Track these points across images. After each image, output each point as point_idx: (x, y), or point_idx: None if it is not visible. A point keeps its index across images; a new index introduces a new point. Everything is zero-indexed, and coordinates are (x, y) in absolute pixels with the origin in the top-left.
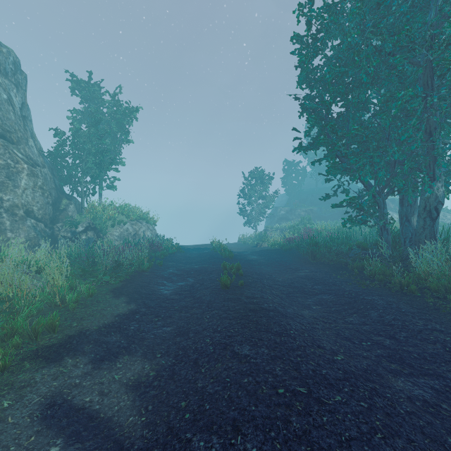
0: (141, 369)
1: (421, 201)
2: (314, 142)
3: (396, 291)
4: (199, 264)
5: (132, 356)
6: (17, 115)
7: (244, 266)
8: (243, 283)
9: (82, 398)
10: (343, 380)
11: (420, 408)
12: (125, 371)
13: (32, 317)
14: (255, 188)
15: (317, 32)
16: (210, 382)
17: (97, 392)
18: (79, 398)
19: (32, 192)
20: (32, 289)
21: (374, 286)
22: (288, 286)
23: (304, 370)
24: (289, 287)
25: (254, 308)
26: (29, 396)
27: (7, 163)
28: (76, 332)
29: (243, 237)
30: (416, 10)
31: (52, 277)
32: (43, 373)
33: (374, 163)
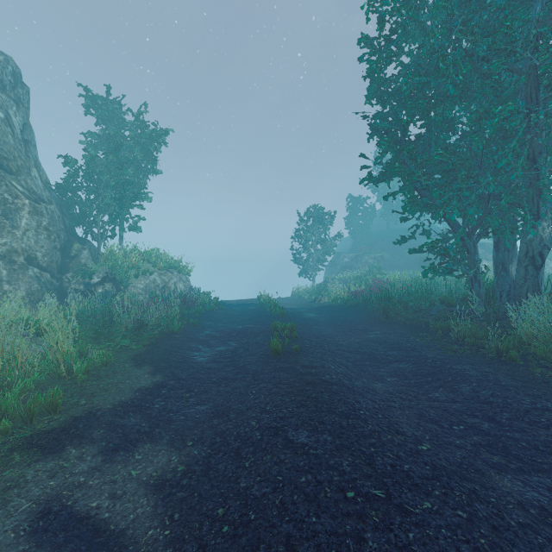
0: (167, 462)
1: (522, 244)
2: (387, 172)
3: (492, 358)
4: (243, 324)
5: (155, 445)
6: (18, 139)
7: (299, 327)
8: (298, 348)
9: (86, 503)
10: (432, 479)
11: (536, 518)
12: (146, 465)
13: (29, 392)
14: (312, 230)
15: (391, 32)
16: (256, 481)
17: (107, 494)
18: (83, 503)
19: (35, 234)
20: (29, 357)
21: (464, 352)
22: (355, 352)
23: (380, 465)
24: (357, 353)
25: (313, 380)
26: (16, 501)
27: (3, 198)
28: (84, 413)
29: (298, 291)
30: (517, 4)
31: (55, 341)
32: (37, 468)
33: (463, 198)
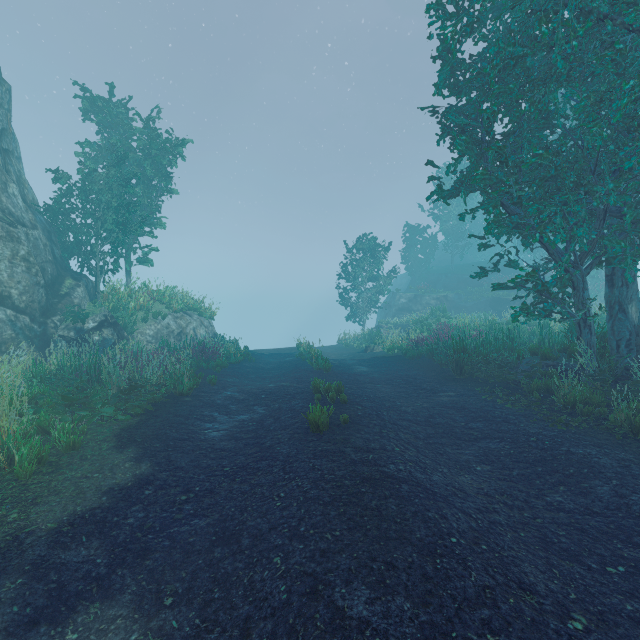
0: None
1: None
2: (463, 183)
3: (623, 436)
4: (277, 381)
5: (108, 605)
6: None
7: (348, 385)
8: (348, 419)
9: None
10: None
11: None
12: None
13: None
14: (363, 264)
15: None
16: None
17: None
18: None
19: (8, 266)
20: None
21: (578, 425)
22: (425, 423)
23: None
24: (427, 424)
25: (371, 474)
26: None
27: None
28: (4, 540)
29: (345, 338)
30: None
31: None
32: None
33: (568, 214)
